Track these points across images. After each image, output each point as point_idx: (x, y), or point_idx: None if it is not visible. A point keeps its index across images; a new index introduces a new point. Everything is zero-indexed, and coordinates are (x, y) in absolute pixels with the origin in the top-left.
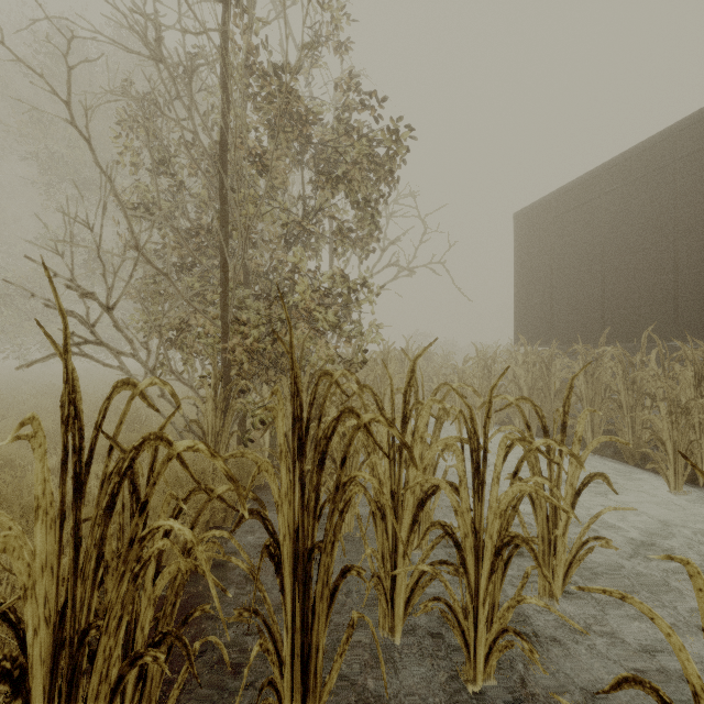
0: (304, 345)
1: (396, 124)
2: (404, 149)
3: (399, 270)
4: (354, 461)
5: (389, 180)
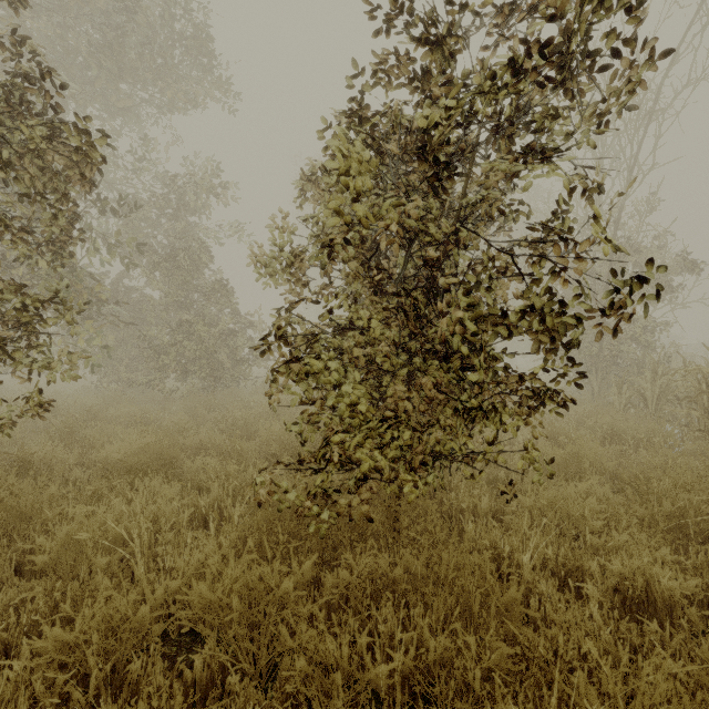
0: (645, 354)
1: (693, 260)
2: (697, 268)
3: (676, 304)
4: (674, 398)
5: (681, 271)
